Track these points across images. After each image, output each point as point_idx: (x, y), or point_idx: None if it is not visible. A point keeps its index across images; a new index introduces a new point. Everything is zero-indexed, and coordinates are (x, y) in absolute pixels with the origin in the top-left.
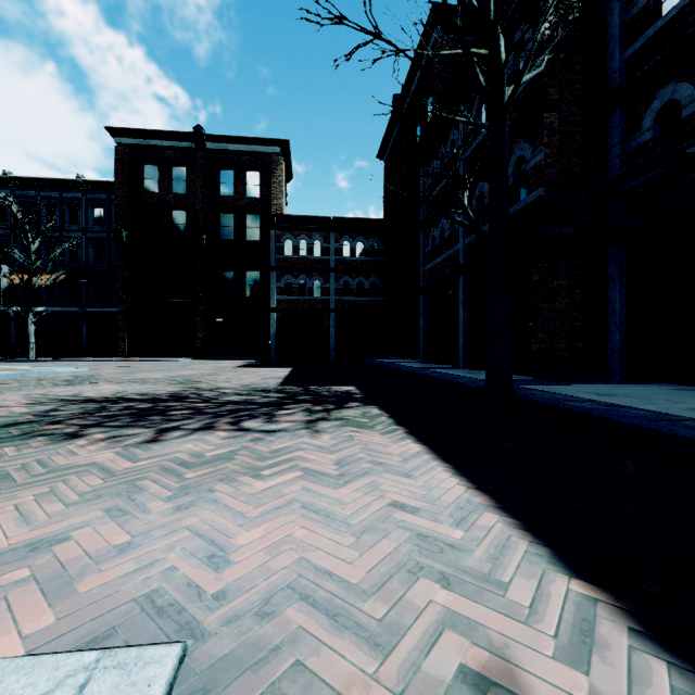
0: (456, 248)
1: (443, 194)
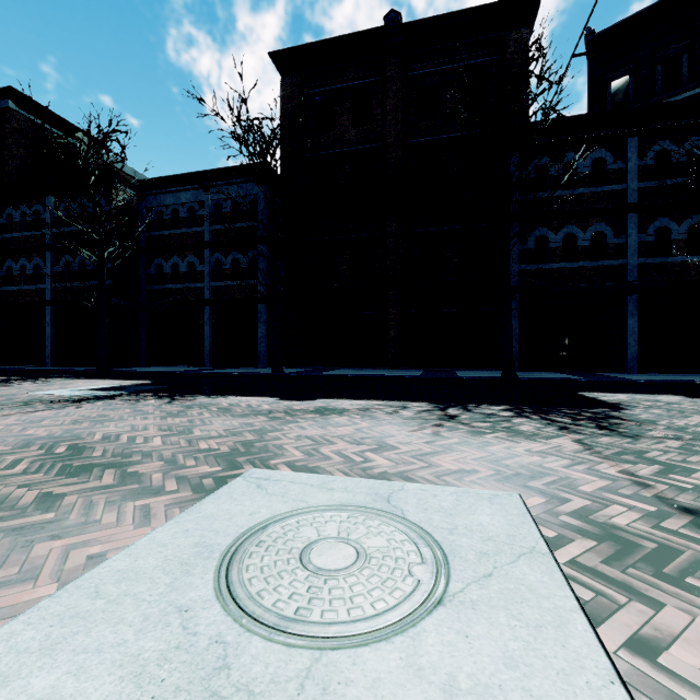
0: (43, 286)
1: (25, 241)
